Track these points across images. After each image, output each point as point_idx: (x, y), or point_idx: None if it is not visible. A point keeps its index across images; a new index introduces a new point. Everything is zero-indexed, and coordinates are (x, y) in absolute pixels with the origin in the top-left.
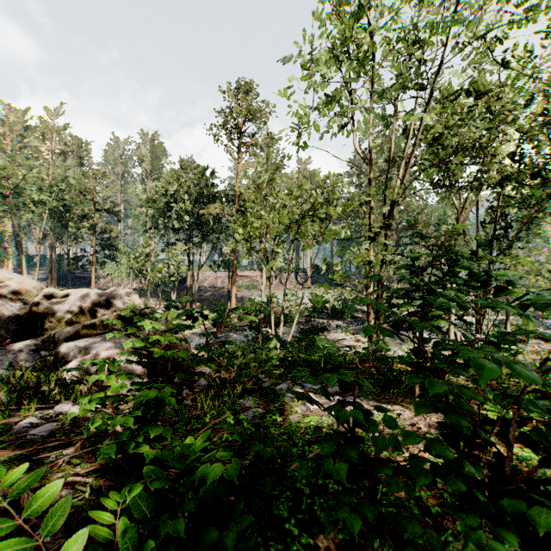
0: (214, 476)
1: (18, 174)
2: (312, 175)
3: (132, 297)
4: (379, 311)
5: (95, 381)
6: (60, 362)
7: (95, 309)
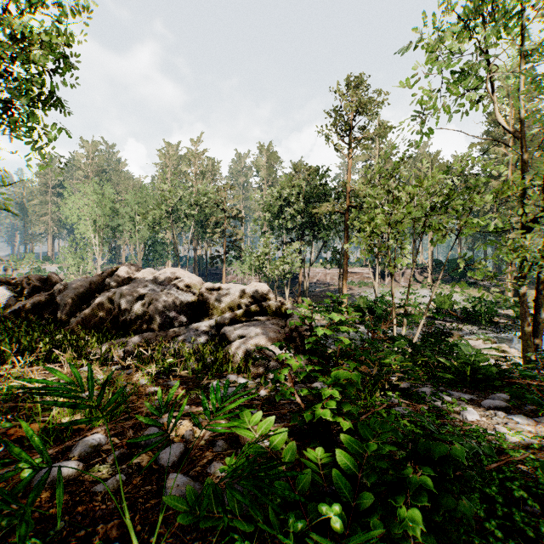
0: (440, 452)
1: (175, 194)
2: (434, 158)
3: (266, 291)
4: (539, 317)
5: (277, 359)
6: (224, 341)
7: (240, 301)
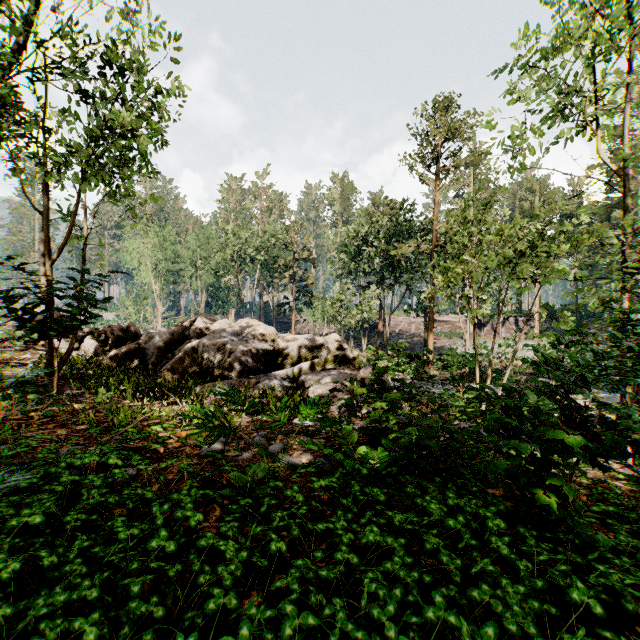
0: (427, 422)
1: (240, 235)
2: (542, 184)
3: (340, 342)
4: None
5: (347, 391)
6: (301, 387)
7: (315, 351)
